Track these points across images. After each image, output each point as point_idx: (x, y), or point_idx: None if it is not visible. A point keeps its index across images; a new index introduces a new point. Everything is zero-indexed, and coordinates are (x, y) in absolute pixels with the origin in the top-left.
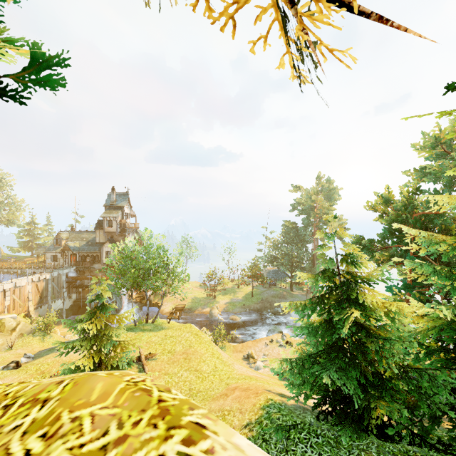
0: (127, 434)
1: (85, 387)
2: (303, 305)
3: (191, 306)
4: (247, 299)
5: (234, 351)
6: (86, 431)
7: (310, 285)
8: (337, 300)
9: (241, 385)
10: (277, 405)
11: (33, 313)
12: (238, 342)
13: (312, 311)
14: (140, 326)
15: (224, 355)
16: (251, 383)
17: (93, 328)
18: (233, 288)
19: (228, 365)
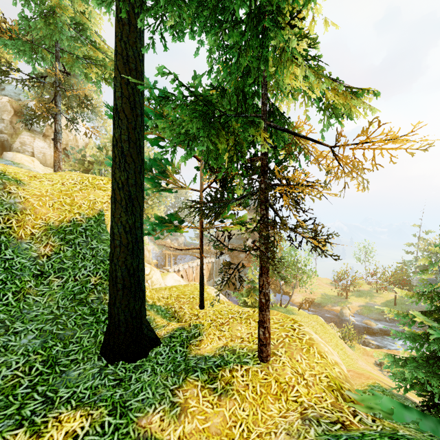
0: (285, 321)
1: (272, 312)
2: (404, 315)
3: (320, 301)
4: (387, 307)
5: (364, 354)
6: (275, 319)
7: (410, 301)
8: (438, 317)
9: (356, 371)
10: (382, 388)
11: (206, 283)
12: (371, 347)
13: (413, 321)
14: (276, 308)
15: (349, 350)
16: (367, 373)
17: (249, 301)
18: (369, 291)
19: (351, 358)
